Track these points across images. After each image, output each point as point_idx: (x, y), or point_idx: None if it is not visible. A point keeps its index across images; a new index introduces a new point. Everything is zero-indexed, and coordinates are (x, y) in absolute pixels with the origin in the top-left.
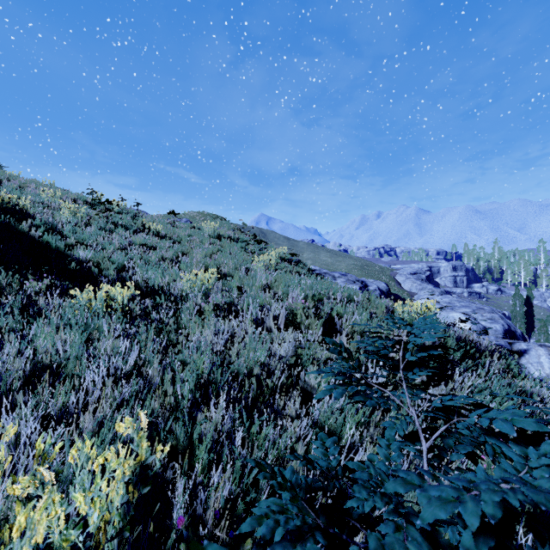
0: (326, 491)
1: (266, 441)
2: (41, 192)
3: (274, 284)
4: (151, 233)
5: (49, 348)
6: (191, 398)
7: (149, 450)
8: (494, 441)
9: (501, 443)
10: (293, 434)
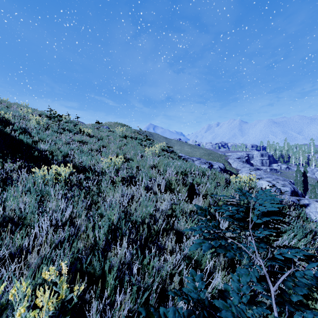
0: None
1: (154, 271)
2: (19, 110)
3: (158, 164)
4: (85, 134)
5: (15, 206)
6: (105, 239)
7: (68, 290)
8: None
9: None
10: (171, 263)
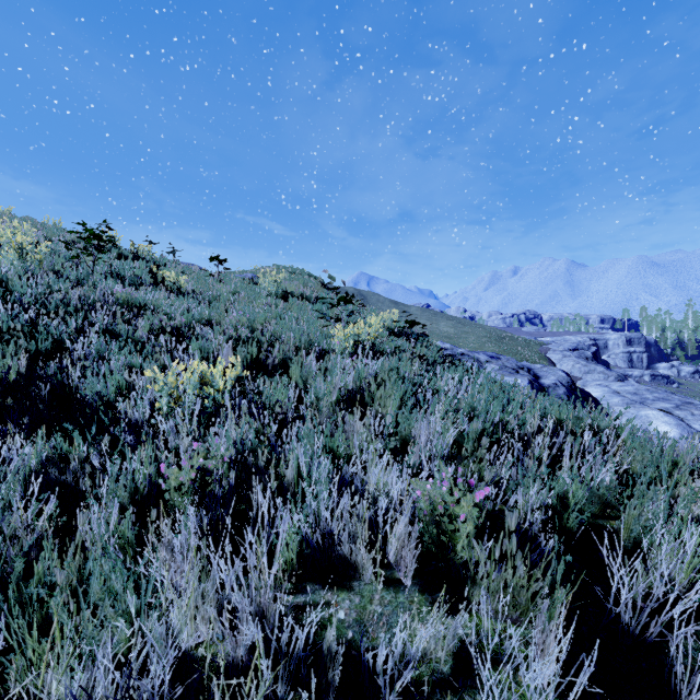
0: None
1: None
2: (0, 226)
3: (375, 393)
4: (164, 288)
5: None
6: None
7: None
8: None
9: None
10: None
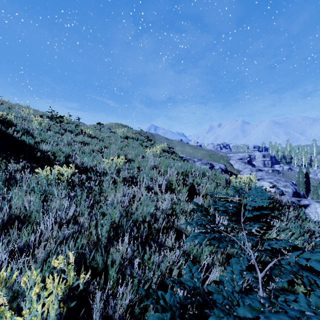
0: (193, 305)
1: (154, 265)
2: (21, 111)
3: (159, 165)
4: (86, 135)
5: (20, 205)
6: (107, 236)
7: (75, 277)
8: (308, 274)
9: (314, 276)
10: (170, 259)
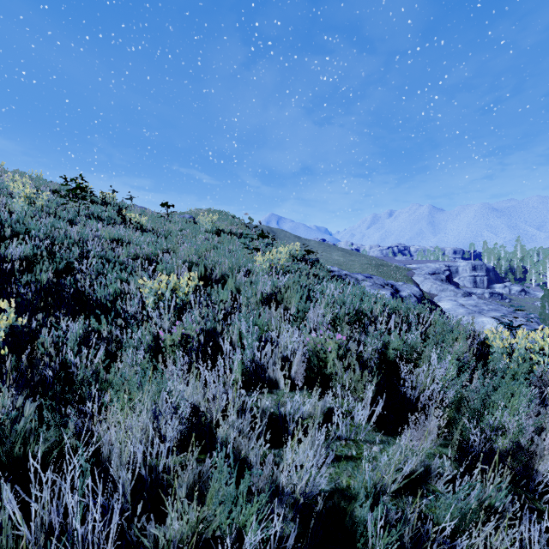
0: None
1: None
2: (5, 179)
3: (284, 295)
4: (131, 226)
5: None
6: None
7: None
8: None
9: None
10: None
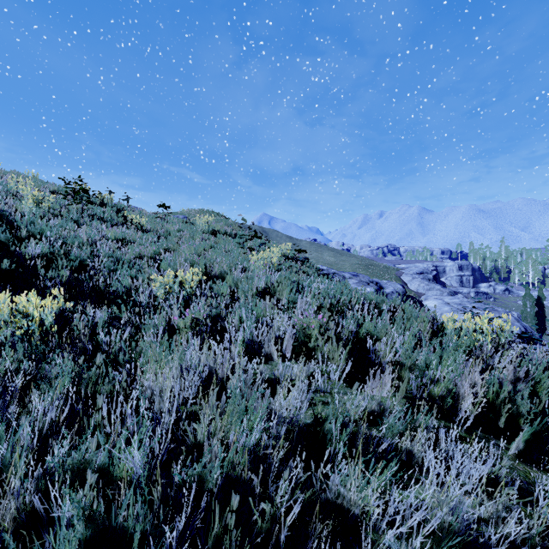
0: None
1: None
2: (9, 181)
3: (276, 288)
4: (133, 227)
5: None
6: None
7: None
8: None
9: None
10: None
